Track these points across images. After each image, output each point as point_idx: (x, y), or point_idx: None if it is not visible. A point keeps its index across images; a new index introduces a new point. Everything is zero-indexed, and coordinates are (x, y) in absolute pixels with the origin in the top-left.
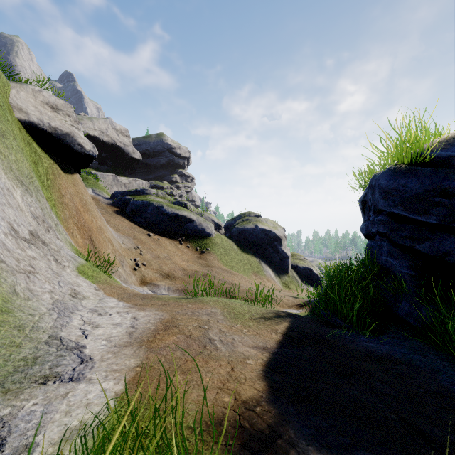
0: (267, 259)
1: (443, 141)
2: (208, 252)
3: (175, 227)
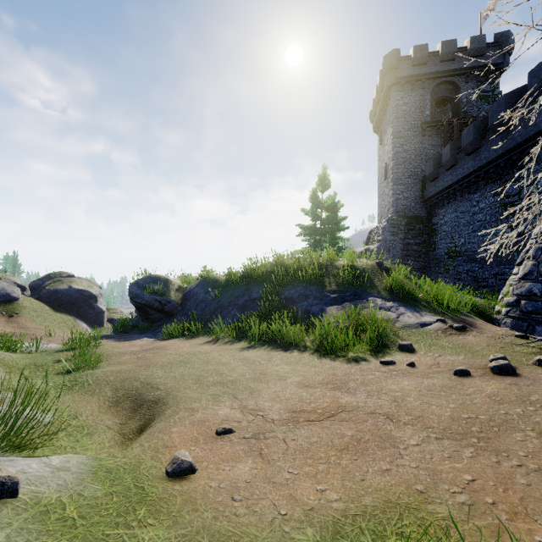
0: (83, 316)
1: (145, 278)
2: (18, 316)
3: None
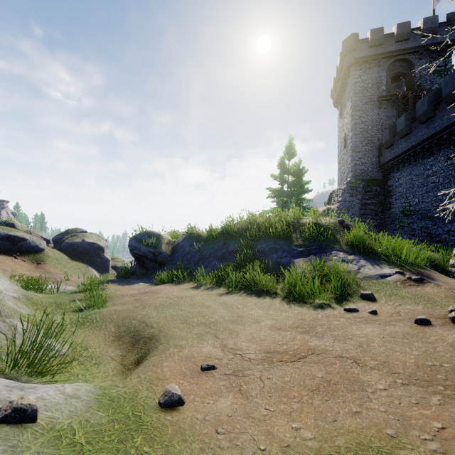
0: (93, 264)
1: (141, 233)
2: (44, 263)
3: (8, 246)
